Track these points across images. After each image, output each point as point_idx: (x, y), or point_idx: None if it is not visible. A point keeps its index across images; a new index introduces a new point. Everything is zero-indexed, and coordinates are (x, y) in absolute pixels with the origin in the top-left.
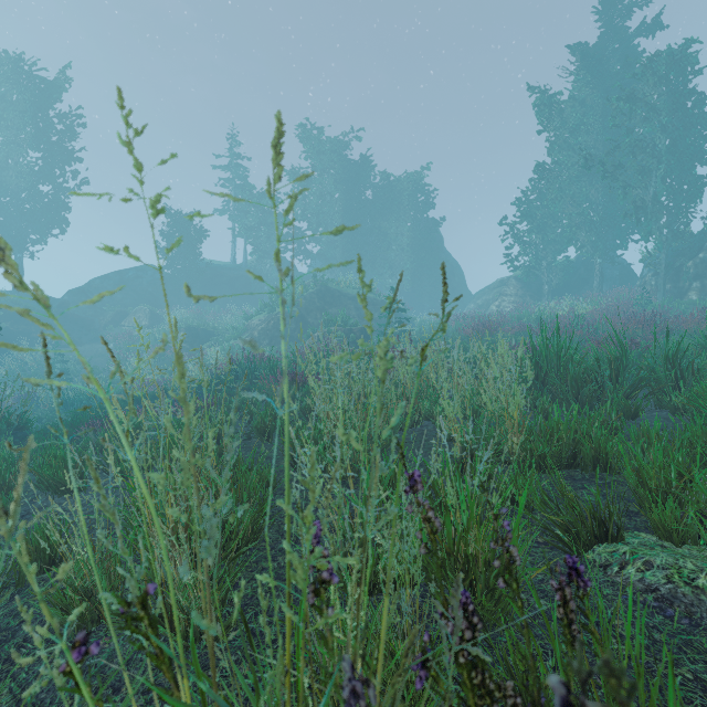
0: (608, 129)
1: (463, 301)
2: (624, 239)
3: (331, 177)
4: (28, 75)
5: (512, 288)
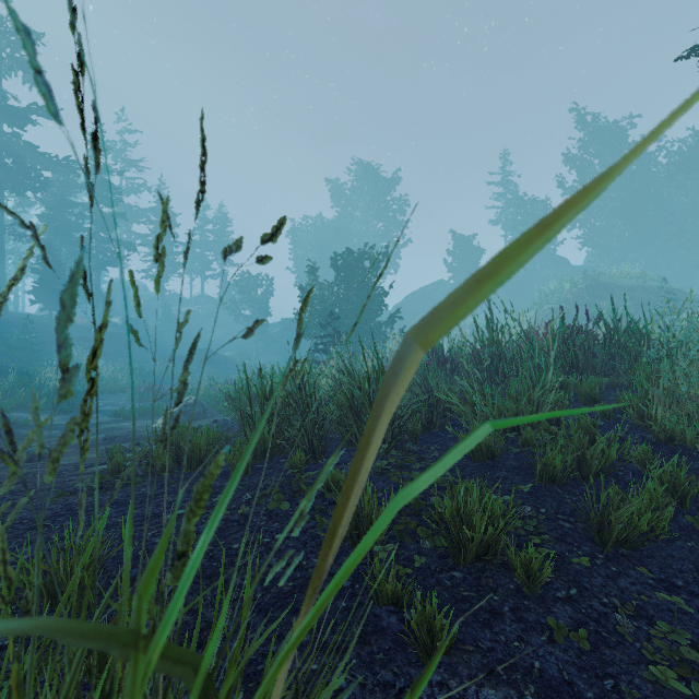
0: None
1: None
2: None
3: (610, 163)
4: (373, 173)
5: None
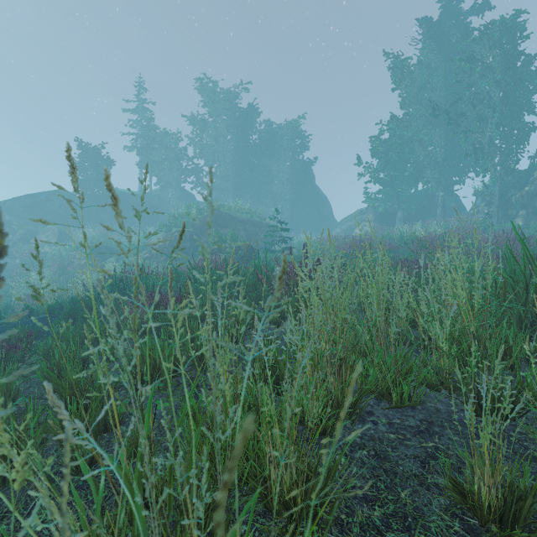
0: (448, 88)
1: (330, 226)
2: (460, 176)
3: (224, 122)
4: None
5: (371, 216)
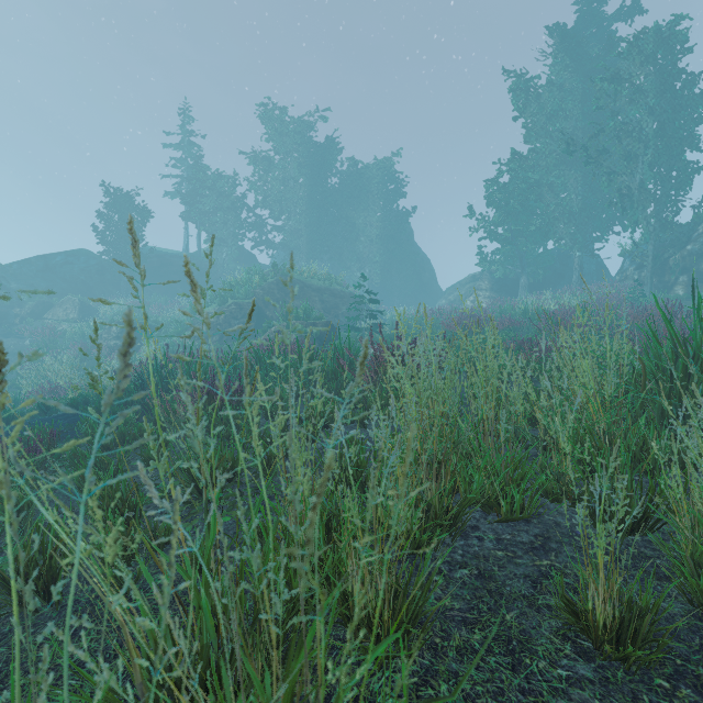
0: (587, 116)
1: (434, 296)
2: (603, 231)
3: (295, 161)
4: None
5: (486, 283)
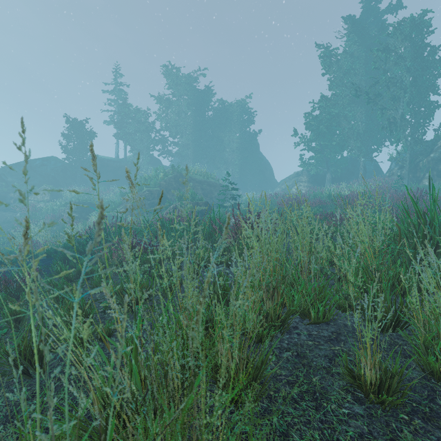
0: (368, 73)
1: (272, 186)
2: (378, 145)
3: (185, 101)
4: None
5: (305, 177)
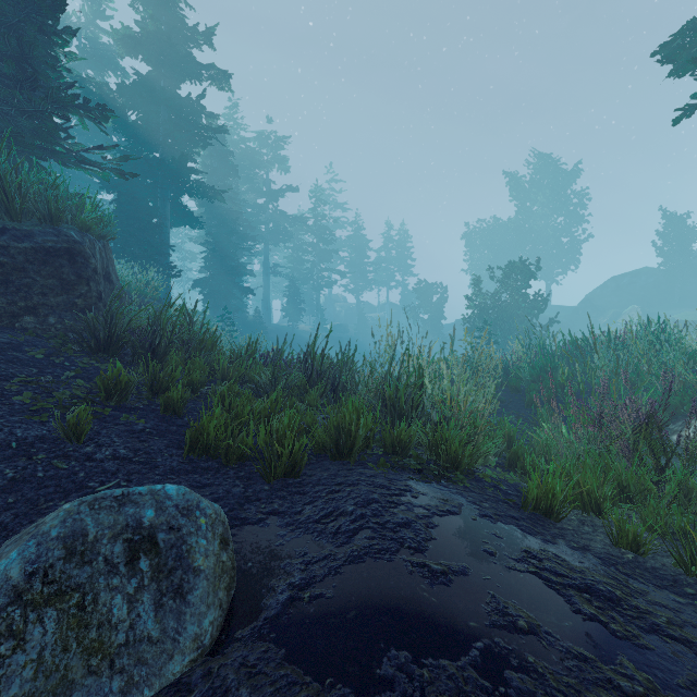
0: None
1: None
2: None
3: None
4: (553, 165)
5: None
